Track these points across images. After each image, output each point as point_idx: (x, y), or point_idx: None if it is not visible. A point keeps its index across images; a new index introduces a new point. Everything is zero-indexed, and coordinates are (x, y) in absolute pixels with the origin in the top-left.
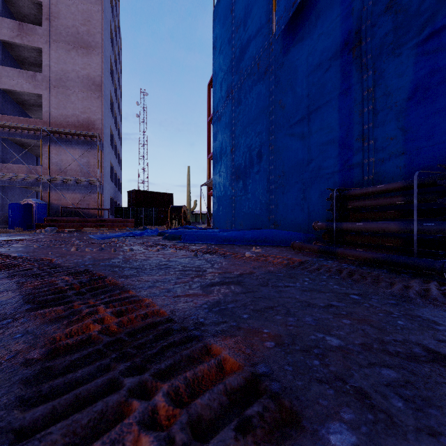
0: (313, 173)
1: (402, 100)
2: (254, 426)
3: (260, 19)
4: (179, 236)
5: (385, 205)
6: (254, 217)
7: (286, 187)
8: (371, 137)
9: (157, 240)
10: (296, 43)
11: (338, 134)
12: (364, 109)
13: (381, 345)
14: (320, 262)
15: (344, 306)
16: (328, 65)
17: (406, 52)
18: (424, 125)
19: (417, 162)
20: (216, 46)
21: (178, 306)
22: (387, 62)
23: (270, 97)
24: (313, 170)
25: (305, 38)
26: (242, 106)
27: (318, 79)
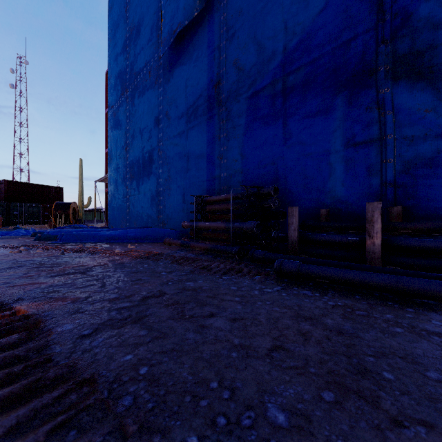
0: (191, 180)
1: (241, 134)
2: (12, 330)
3: (151, 30)
4: (55, 236)
5: (226, 210)
6: (146, 216)
7: (172, 190)
8: (225, 157)
9: (28, 241)
10: (179, 65)
11: (206, 150)
12: (221, 135)
13: (140, 294)
14: (174, 253)
15: (148, 279)
16: (200, 93)
17: (243, 100)
18: (251, 154)
19: (248, 179)
20: (111, 38)
21: (8, 292)
22: (233, 104)
23: (159, 106)
24: (191, 177)
25: (185, 64)
26: (135, 108)
27: (194, 102)
